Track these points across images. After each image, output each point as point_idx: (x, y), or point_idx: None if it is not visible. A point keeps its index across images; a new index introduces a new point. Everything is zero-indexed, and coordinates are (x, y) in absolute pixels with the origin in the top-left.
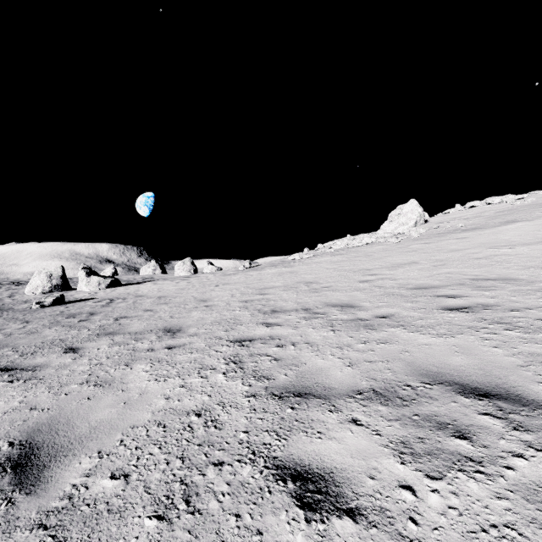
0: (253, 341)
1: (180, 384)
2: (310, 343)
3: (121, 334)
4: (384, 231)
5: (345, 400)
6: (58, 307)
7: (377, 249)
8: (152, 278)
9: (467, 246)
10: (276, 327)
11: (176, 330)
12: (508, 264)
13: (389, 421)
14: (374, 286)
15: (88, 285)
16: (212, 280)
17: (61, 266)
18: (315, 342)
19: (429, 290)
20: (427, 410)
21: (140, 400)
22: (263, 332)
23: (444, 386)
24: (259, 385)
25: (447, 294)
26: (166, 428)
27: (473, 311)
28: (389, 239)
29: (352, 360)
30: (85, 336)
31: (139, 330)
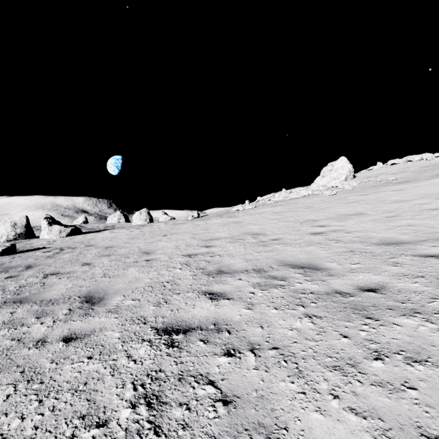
0: (189, 334)
1: None
2: (280, 348)
3: (30, 304)
4: (318, 185)
5: None
6: (5, 258)
7: (315, 200)
8: (113, 226)
9: (411, 197)
10: (223, 301)
11: (97, 299)
12: None
13: None
14: (330, 240)
15: (50, 234)
16: (163, 229)
17: (25, 216)
18: (288, 346)
19: (403, 246)
20: None
21: None
22: (206, 311)
23: None
24: None
25: (434, 253)
26: None
27: None
28: (325, 191)
29: (388, 425)
30: None
31: (55, 297)
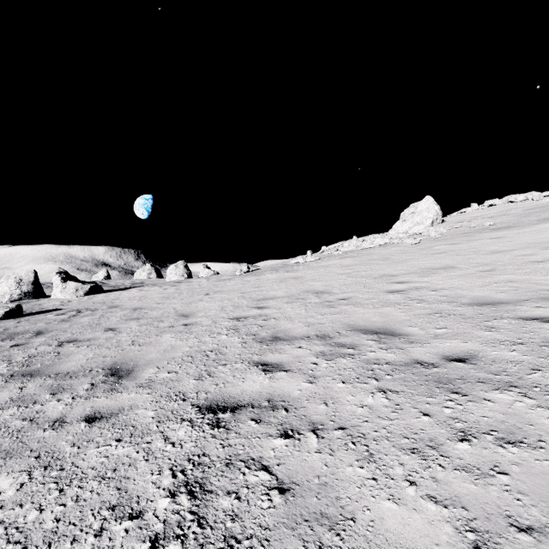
0: (238, 412)
1: None
2: (348, 428)
3: (42, 377)
4: (397, 231)
5: None
6: (8, 322)
7: (394, 251)
8: (142, 283)
9: (512, 247)
10: (279, 374)
11: (125, 372)
12: None
13: None
14: (411, 299)
15: (63, 292)
16: (204, 287)
17: (33, 270)
18: (358, 426)
19: (500, 307)
20: None
21: None
22: (258, 386)
23: None
24: None
25: (537, 315)
26: None
27: None
28: (406, 239)
29: (473, 514)
30: None
31: (74, 369)
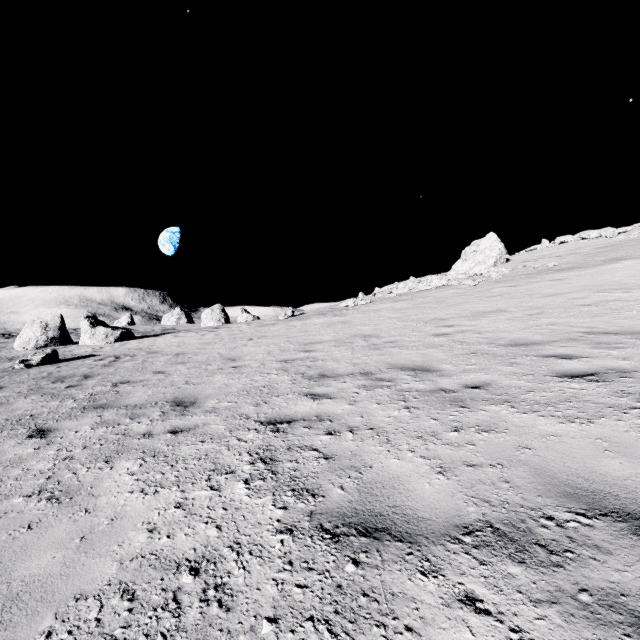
0: (293, 424)
1: (177, 502)
2: (376, 428)
3: (114, 408)
4: (457, 272)
5: (446, 546)
6: (48, 367)
7: (450, 293)
8: (173, 329)
9: (567, 290)
10: (326, 400)
11: (189, 403)
12: (629, 313)
13: (536, 604)
14: (454, 341)
15: (93, 338)
16: (246, 332)
17: (59, 314)
18: (383, 427)
19: (531, 347)
20: (601, 578)
21: (107, 534)
22: (308, 408)
23: (612, 522)
24: (300, 508)
25: (558, 353)
26: (134, 601)
27: (606, 379)
28: (465, 281)
29: (444, 461)
30: (65, 410)
31: (140, 402)
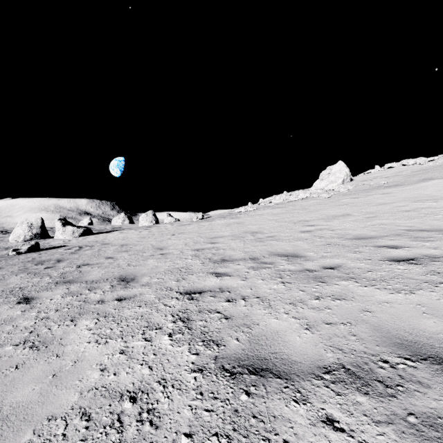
0: (203, 294)
1: (121, 349)
2: (261, 297)
3: (78, 283)
4: (316, 188)
5: (312, 382)
6: (32, 254)
7: (311, 203)
8: (120, 227)
9: (393, 200)
10: (226, 277)
11: (130, 279)
12: (437, 216)
13: (377, 424)
14: (315, 236)
15: (63, 234)
16: (170, 230)
17: (40, 217)
18: (266, 296)
19: (368, 240)
20: (423, 405)
21: (71, 372)
22: (213, 283)
23: (430, 364)
24: (208, 354)
25: (387, 244)
26: (90, 421)
27: (422, 263)
28: (322, 194)
29: (309, 321)
30: (44, 284)
31: (96, 279)
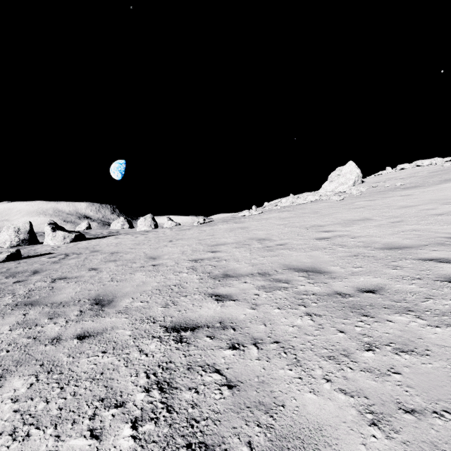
0: (197, 331)
1: None
2: (281, 342)
3: (41, 306)
4: (326, 190)
5: None
6: (10, 263)
7: (322, 206)
8: (117, 232)
9: (417, 203)
10: (229, 302)
11: (107, 301)
12: None
13: None
14: (335, 244)
15: (53, 240)
16: (168, 235)
17: (29, 222)
18: (289, 340)
19: (405, 250)
20: None
21: None
22: (212, 311)
23: None
24: None
25: (434, 257)
26: None
27: None
28: (333, 197)
29: (372, 401)
30: None
31: (65, 299)
